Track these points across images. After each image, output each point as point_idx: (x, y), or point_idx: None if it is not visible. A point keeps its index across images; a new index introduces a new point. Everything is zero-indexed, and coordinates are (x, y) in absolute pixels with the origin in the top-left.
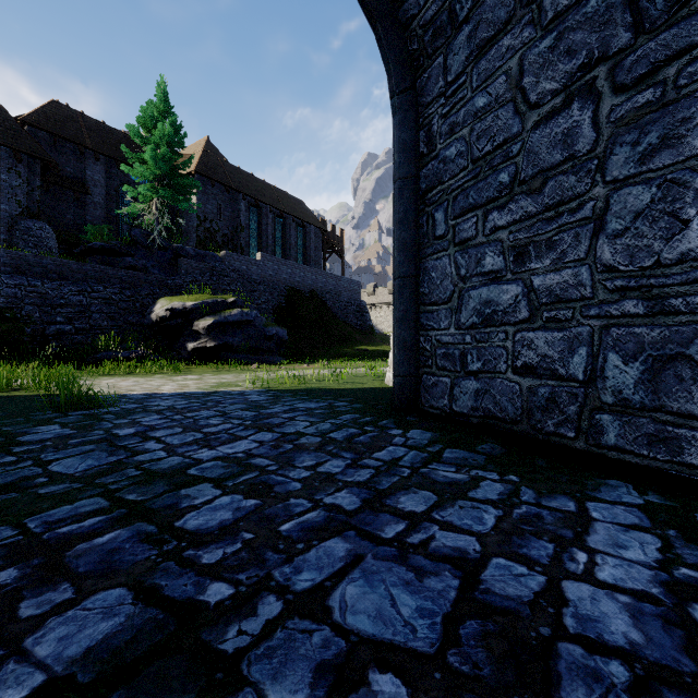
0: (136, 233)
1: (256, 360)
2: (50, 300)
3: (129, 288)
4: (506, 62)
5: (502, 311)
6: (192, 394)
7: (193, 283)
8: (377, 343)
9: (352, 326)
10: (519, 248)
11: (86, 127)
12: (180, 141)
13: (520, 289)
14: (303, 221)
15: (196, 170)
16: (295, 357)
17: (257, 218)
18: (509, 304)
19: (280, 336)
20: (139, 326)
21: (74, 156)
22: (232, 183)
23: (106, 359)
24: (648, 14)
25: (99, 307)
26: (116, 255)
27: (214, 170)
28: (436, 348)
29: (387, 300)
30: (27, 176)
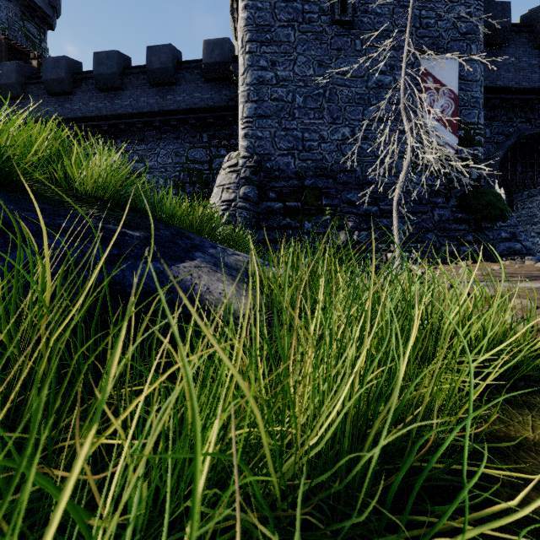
0: None
1: None
2: None
3: None
4: (535, 202)
5: (534, 243)
6: None
7: None
8: None
9: None
10: (538, 232)
11: None
12: None
13: (538, 239)
14: None
15: None
16: None
17: None
18: (536, 241)
19: None
20: None
21: None
22: None
23: None
24: None
25: None
26: None
27: None
28: None
29: None
30: None
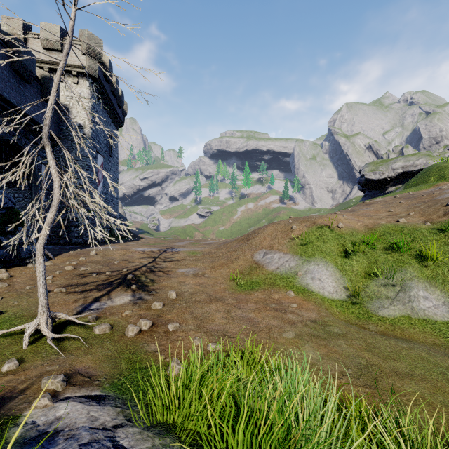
0: None
1: None
2: None
3: None
4: None
5: None
6: None
7: None
8: None
9: None
10: None
11: None
12: None
13: None
14: None
15: None
16: None
17: None
18: None
19: None
20: None
21: None
22: None
23: None
24: (16, 200)
25: None
26: None
27: None
28: None
29: None
30: None
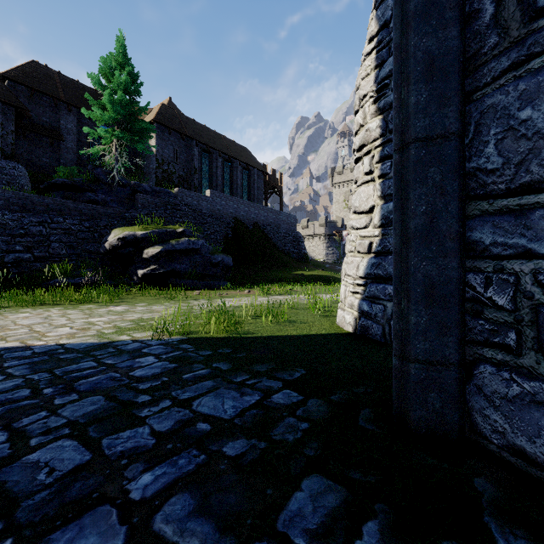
0: (99, 172)
1: (202, 285)
2: (10, 230)
3: (88, 220)
4: None
5: None
6: (66, 351)
7: (148, 215)
8: (312, 268)
9: (290, 254)
10: None
11: (61, 83)
12: (137, 89)
13: None
14: (248, 165)
15: (155, 119)
16: (239, 281)
17: (209, 162)
18: None
19: (226, 263)
20: (96, 254)
21: (50, 108)
22: (187, 132)
23: (58, 285)
24: None
25: (58, 236)
26: (78, 191)
27: (171, 120)
28: (543, 306)
29: (318, 232)
30: (2, 121)
